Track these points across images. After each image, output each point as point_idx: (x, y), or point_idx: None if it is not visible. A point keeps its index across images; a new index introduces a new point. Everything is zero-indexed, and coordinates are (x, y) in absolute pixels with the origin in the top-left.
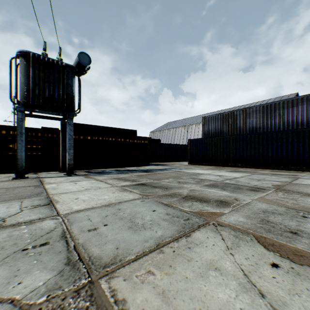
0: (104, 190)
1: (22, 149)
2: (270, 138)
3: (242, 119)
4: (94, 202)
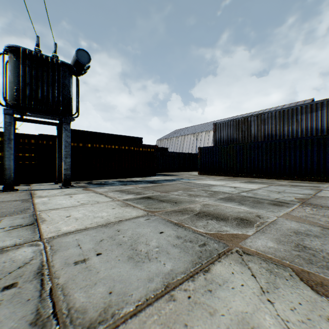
0: (103, 205)
1: (10, 157)
2: (288, 146)
3: (256, 125)
4: (89, 221)
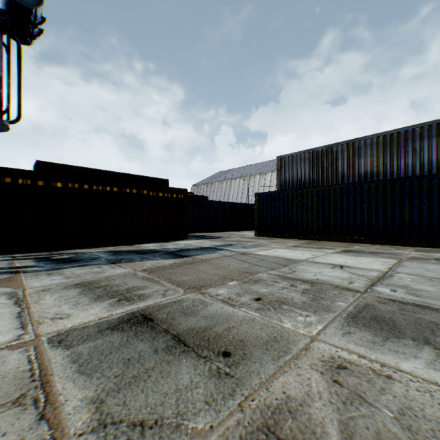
0: None
1: None
2: (407, 189)
3: (347, 159)
4: None
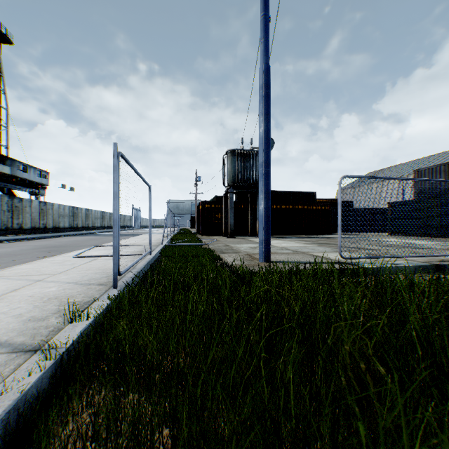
0: (293, 243)
1: (232, 218)
2: None
3: None
4: (291, 246)
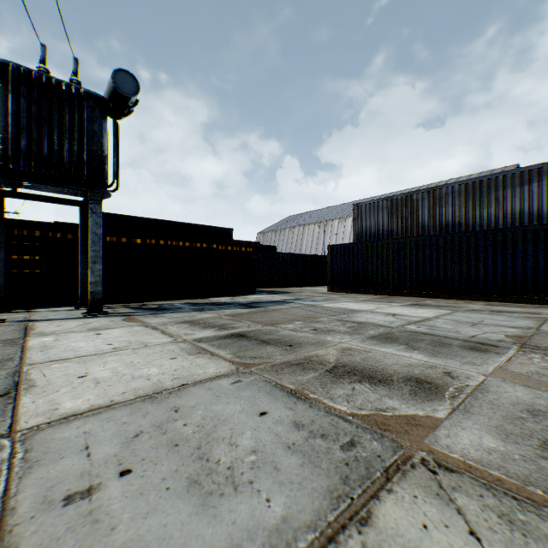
0: (154, 352)
1: None
2: (482, 242)
3: (427, 208)
4: (121, 387)
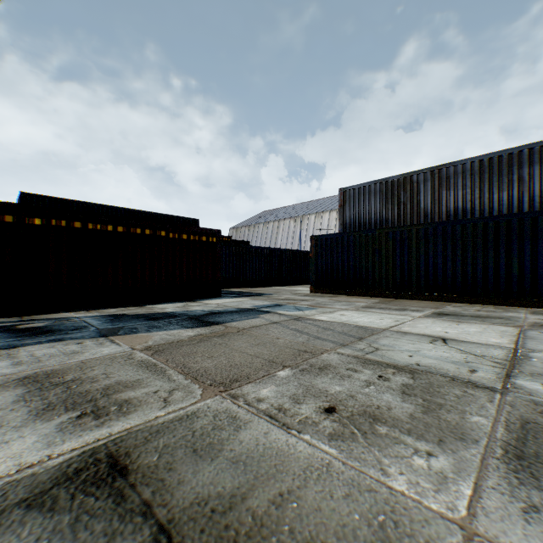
0: None
1: None
2: (517, 229)
3: (431, 191)
4: None
